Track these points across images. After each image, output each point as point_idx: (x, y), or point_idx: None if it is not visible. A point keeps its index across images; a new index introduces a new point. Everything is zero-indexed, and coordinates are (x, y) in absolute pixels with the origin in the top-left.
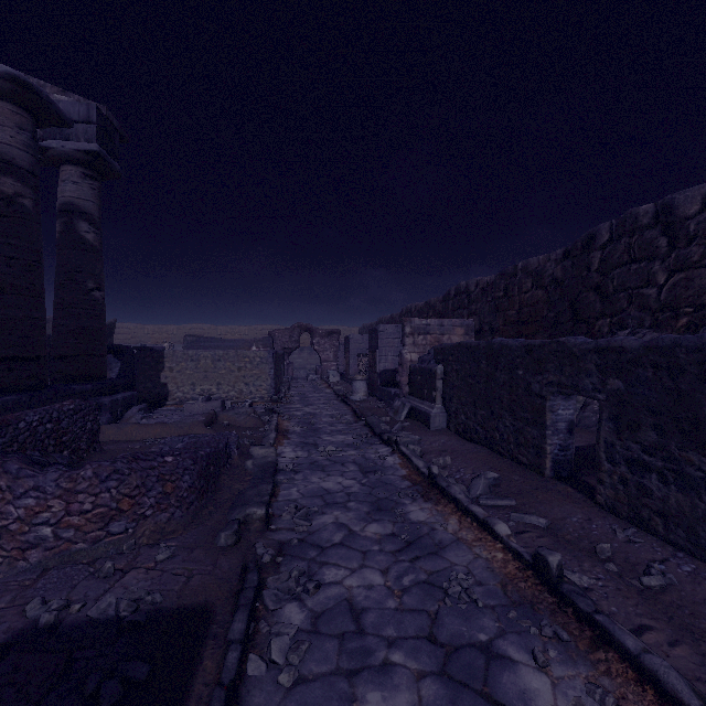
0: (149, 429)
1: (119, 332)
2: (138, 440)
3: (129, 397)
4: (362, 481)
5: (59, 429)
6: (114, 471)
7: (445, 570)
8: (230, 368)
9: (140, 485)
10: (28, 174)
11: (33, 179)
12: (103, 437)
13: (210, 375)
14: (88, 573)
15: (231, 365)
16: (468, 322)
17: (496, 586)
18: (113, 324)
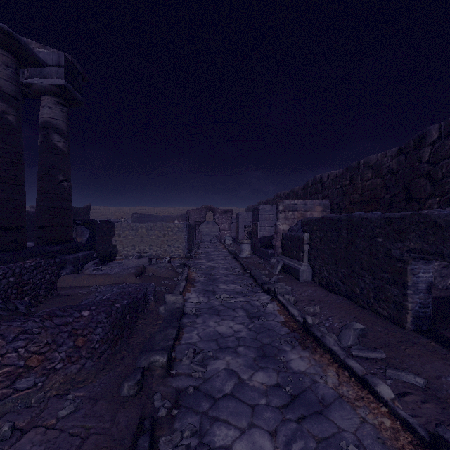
0: (96, 278)
1: (94, 212)
2: (87, 287)
3: (87, 255)
4: (249, 326)
5: (20, 281)
6: (22, 332)
7: (333, 438)
8: (157, 235)
9: (50, 342)
10: (11, 98)
11: (15, 101)
12: (64, 284)
13: (144, 239)
14: None
15: (158, 233)
16: (325, 202)
17: None
18: (89, 207)
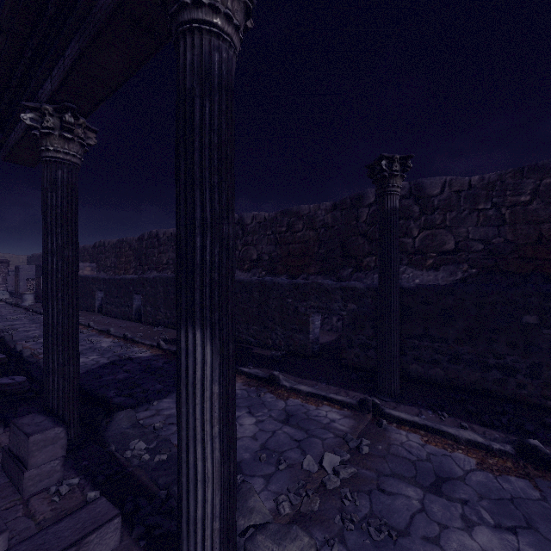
0: None
1: None
2: None
3: None
4: (30, 321)
5: None
6: None
7: None
8: None
9: None
10: None
11: None
12: None
13: None
14: None
15: None
16: (93, 265)
17: None
18: None
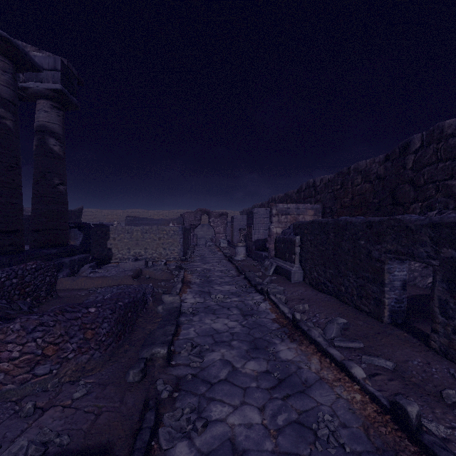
0: (93, 281)
1: (86, 214)
2: (85, 289)
3: (83, 258)
4: (242, 323)
5: (23, 283)
6: (39, 324)
7: (312, 410)
8: (153, 238)
9: (64, 334)
10: (9, 103)
11: (13, 106)
12: (61, 286)
13: (140, 243)
14: (13, 411)
15: (154, 236)
16: (316, 206)
17: (359, 429)
18: (81, 209)
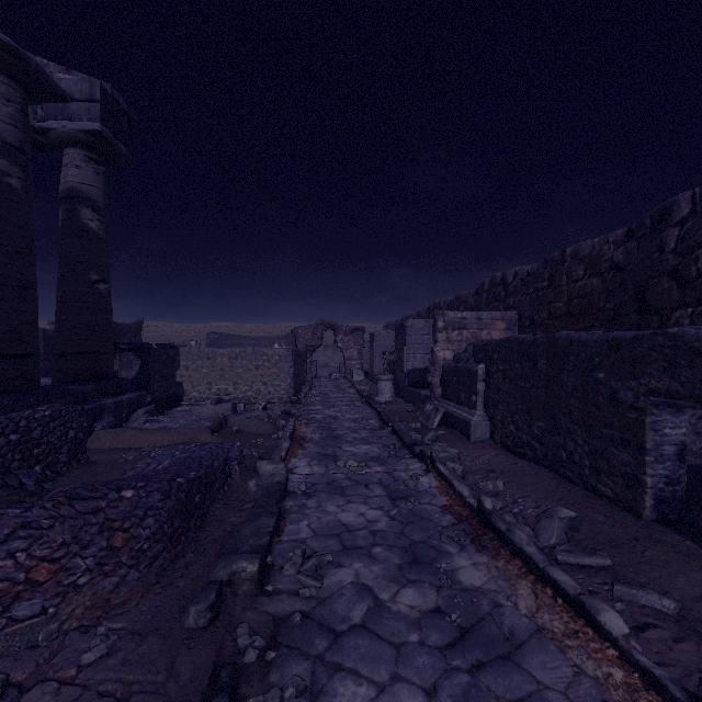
0: (148, 436)
1: (149, 330)
2: (135, 449)
3: (136, 398)
4: (390, 512)
5: (28, 440)
6: (21, 525)
7: (529, 700)
8: (247, 367)
9: (69, 541)
10: (15, 151)
11: (22, 156)
12: (98, 444)
13: (226, 374)
14: None
15: (248, 363)
16: (510, 315)
17: None
18: (140, 323)
